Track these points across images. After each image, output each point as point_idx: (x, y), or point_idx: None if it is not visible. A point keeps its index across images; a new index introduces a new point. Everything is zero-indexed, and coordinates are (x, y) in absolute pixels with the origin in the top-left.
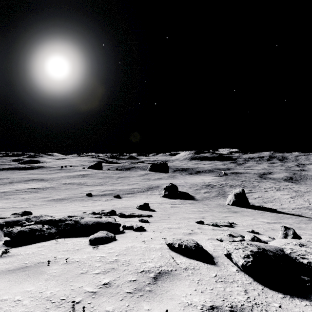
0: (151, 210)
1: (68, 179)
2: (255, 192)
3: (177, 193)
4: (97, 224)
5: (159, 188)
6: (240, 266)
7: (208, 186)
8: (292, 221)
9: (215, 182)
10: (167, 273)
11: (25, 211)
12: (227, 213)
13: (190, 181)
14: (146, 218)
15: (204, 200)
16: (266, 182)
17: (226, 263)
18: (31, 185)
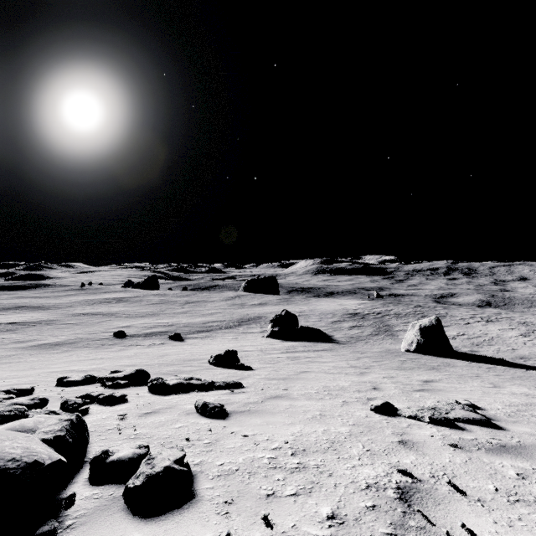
0: (243, 366)
1: (89, 306)
2: (447, 325)
3: (296, 329)
4: None
5: (261, 320)
6: None
7: (355, 316)
8: None
9: (366, 308)
10: None
11: None
12: (420, 372)
13: (320, 307)
14: (225, 392)
15: (353, 343)
16: (458, 308)
17: None
18: (10, 316)
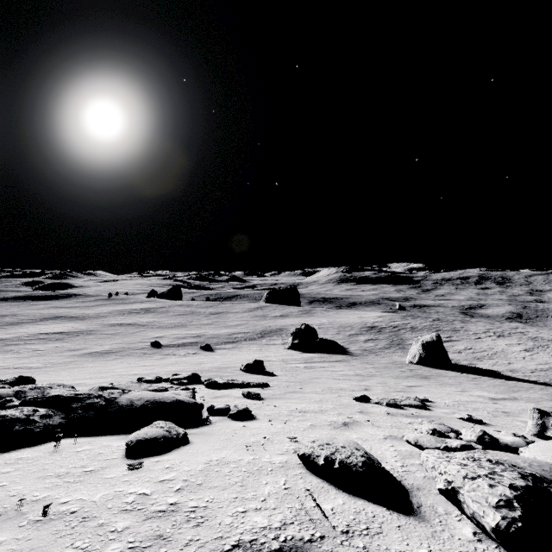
0: (268, 373)
1: (121, 317)
2: (458, 340)
3: (315, 341)
4: (153, 406)
5: (282, 333)
6: (486, 529)
7: (372, 329)
8: (537, 395)
9: (385, 321)
10: (300, 550)
11: (21, 376)
12: (411, 380)
13: (339, 319)
14: (258, 389)
15: (365, 355)
16: (477, 321)
17: (442, 508)
18: (53, 326)
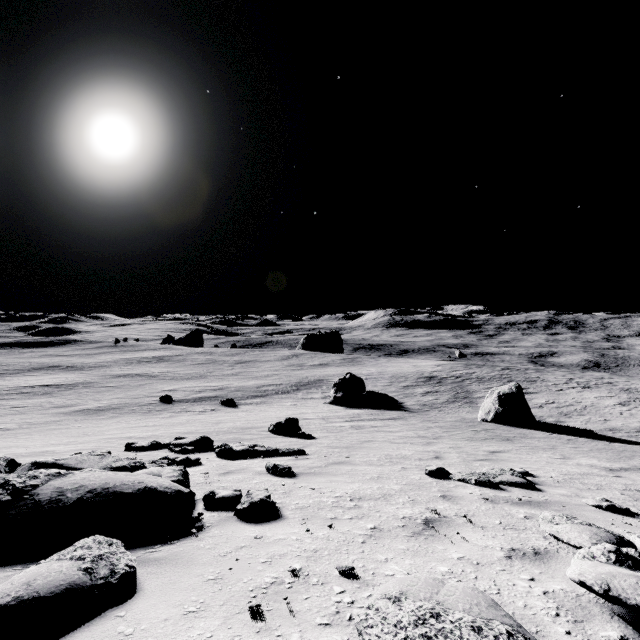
0: (305, 435)
1: (127, 366)
2: (536, 392)
3: (362, 395)
4: (99, 502)
5: (322, 384)
6: None
7: (430, 380)
8: None
9: (445, 370)
10: None
11: None
12: (491, 443)
13: (391, 369)
14: (290, 458)
15: (425, 411)
16: (554, 370)
17: None
18: (42, 378)
